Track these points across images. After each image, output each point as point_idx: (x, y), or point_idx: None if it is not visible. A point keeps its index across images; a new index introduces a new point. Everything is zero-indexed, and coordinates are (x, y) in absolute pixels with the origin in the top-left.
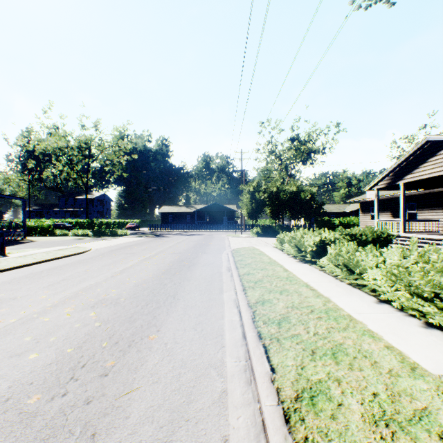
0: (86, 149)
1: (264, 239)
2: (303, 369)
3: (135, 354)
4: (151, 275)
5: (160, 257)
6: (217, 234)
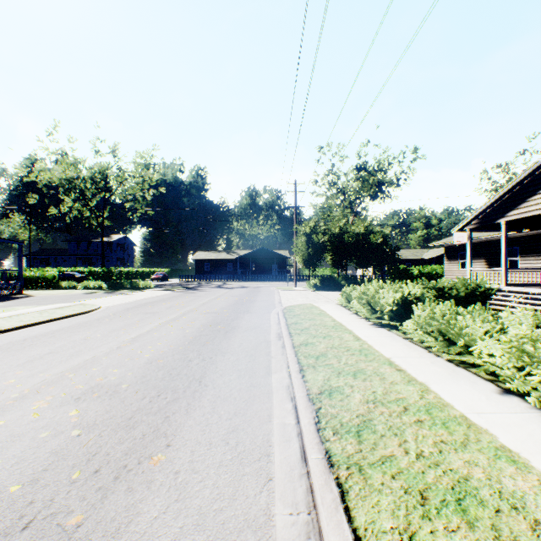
0: (101, 180)
1: (323, 293)
2: (413, 540)
3: (121, 498)
4: (173, 346)
5: (189, 319)
6: (265, 286)
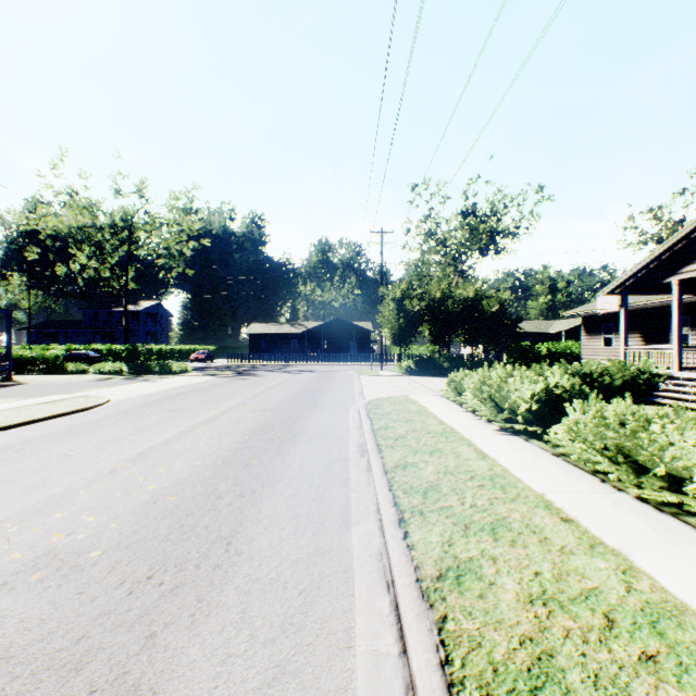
0: (123, 229)
1: (420, 379)
2: None
3: None
4: (197, 468)
5: (231, 420)
6: (341, 370)
